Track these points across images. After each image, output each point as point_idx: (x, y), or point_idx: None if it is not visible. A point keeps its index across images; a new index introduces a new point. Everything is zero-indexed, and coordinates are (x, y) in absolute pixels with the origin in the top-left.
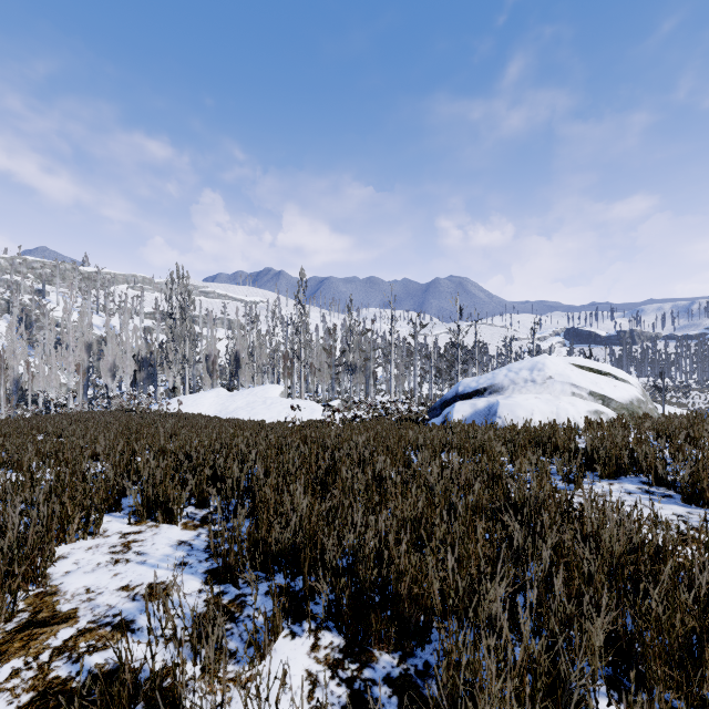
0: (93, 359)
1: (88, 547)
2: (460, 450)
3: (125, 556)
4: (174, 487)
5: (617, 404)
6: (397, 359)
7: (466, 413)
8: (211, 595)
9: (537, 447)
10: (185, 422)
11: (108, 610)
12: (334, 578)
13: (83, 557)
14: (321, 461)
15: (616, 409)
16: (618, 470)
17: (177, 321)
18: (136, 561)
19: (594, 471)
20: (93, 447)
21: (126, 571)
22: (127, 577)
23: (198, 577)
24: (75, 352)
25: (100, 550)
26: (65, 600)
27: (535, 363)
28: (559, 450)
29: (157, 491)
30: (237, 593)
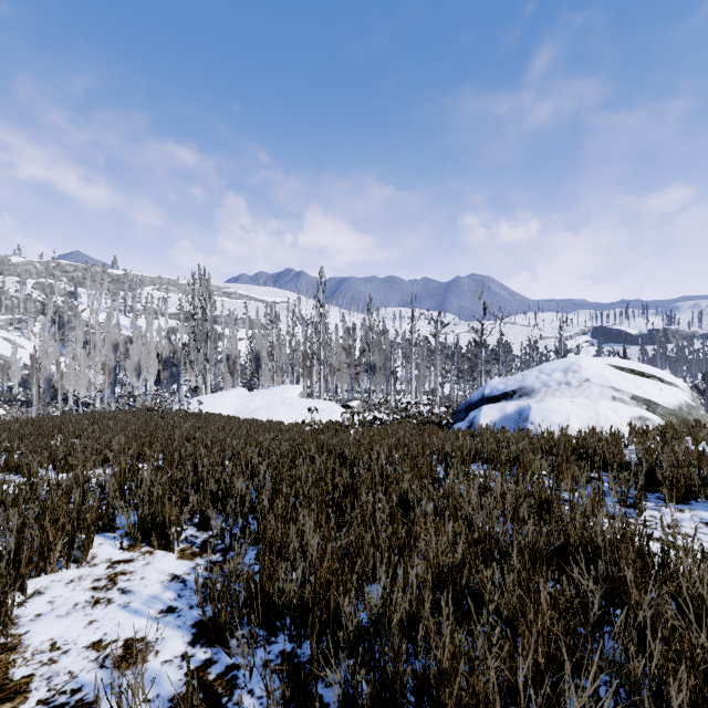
0: (120, 359)
1: (69, 580)
2: (492, 462)
3: (108, 595)
4: (174, 505)
5: (664, 410)
6: (417, 359)
7: (494, 418)
8: (195, 664)
9: (581, 459)
10: (203, 423)
11: (66, 682)
12: (350, 650)
13: (61, 594)
14: (338, 478)
15: (663, 415)
16: (687, 492)
17: (199, 322)
18: (119, 602)
19: (653, 491)
20: (105, 450)
21: (104, 617)
22: (103, 628)
23: (185, 633)
24: (102, 352)
25: (82, 584)
26: (23, 661)
27: (570, 365)
28: (607, 464)
29: (153, 512)
30: (228, 663)
